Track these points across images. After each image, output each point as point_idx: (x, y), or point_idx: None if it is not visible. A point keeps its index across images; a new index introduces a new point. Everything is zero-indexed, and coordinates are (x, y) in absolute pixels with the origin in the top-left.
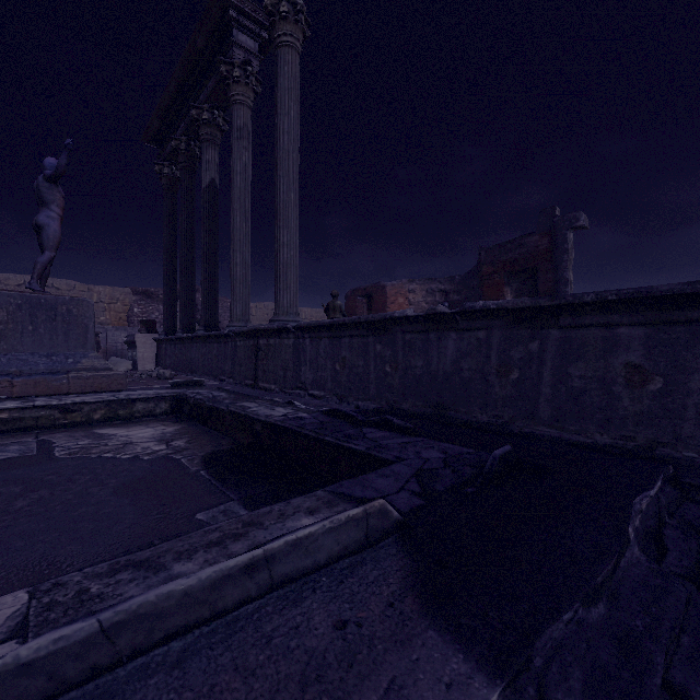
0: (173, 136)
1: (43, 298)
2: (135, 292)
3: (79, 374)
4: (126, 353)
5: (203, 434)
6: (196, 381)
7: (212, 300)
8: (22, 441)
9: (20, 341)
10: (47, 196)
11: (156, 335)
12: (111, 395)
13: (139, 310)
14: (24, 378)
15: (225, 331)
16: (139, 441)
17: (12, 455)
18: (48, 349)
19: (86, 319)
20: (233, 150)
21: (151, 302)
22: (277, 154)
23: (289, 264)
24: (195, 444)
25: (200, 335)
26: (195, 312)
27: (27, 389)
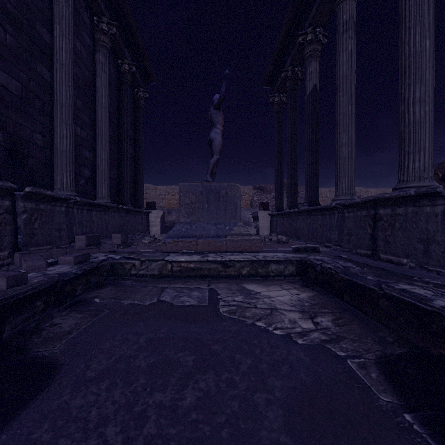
0: (282, 69)
1: (212, 185)
2: (254, 188)
3: (232, 238)
4: (250, 224)
5: (345, 312)
6: (313, 247)
7: (314, 181)
8: (200, 287)
9: (201, 215)
10: (215, 119)
11: (270, 211)
12: (252, 255)
13: (256, 198)
14: (203, 240)
15: (332, 204)
16: (282, 307)
17: (193, 302)
18: (215, 220)
19: (236, 199)
20: (338, 45)
21: (263, 193)
22: (403, 7)
23: (422, 122)
24: (346, 329)
25: (306, 209)
26: (297, 193)
27: (204, 247)
